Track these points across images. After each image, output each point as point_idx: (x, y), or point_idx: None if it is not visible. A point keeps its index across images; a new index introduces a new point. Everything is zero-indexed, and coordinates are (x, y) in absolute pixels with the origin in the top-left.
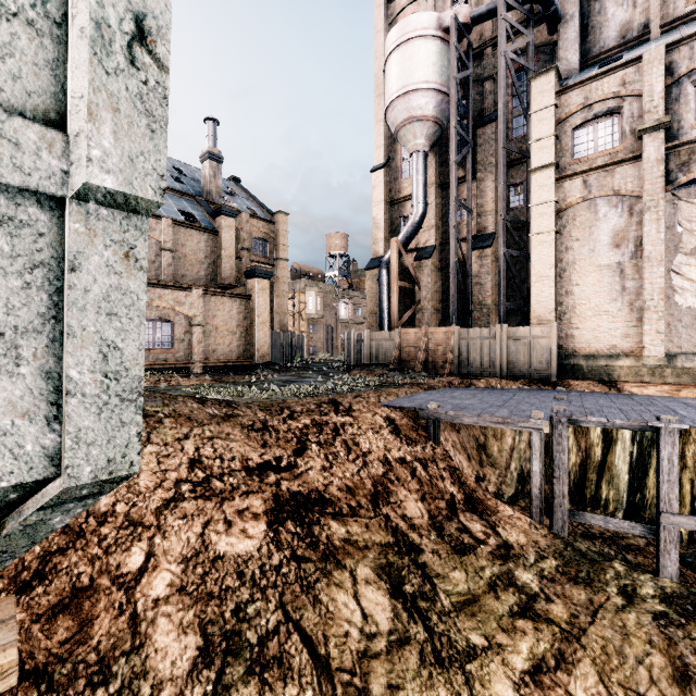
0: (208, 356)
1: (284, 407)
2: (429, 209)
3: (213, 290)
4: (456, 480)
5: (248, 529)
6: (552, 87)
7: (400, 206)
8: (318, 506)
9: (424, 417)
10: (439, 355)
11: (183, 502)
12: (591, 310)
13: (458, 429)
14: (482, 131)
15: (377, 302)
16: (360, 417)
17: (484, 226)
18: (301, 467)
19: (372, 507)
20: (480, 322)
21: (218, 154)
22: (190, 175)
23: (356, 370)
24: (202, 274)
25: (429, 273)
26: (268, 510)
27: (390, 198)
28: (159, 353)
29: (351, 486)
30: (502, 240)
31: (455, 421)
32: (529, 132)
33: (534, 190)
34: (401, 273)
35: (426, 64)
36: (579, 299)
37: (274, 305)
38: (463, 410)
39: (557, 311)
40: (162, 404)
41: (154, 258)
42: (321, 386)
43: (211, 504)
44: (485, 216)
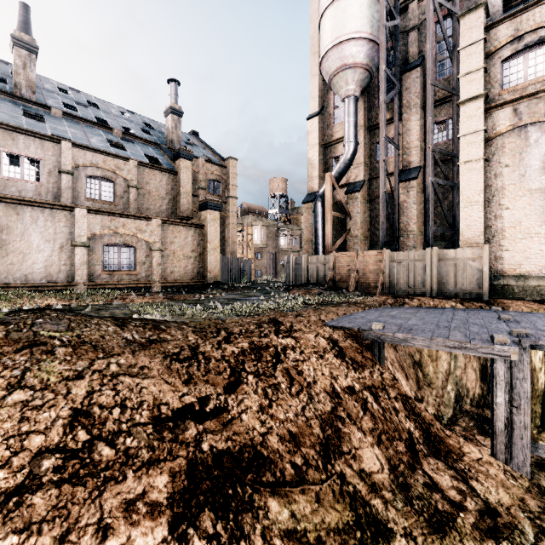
0: (166, 277)
1: (221, 328)
2: (358, 148)
3: (171, 220)
4: (410, 411)
5: (135, 541)
6: (482, 22)
7: (332, 148)
8: (251, 473)
9: (368, 338)
10: (371, 276)
11: (33, 496)
12: (521, 233)
13: (395, 346)
14: (407, 75)
15: (313, 231)
16: (302, 338)
17: (409, 161)
18: (233, 409)
19: (322, 463)
20: (406, 247)
21: (178, 110)
22: (157, 129)
23: (294, 289)
24: (164, 208)
25: (358, 204)
26: (175, 494)
27: (324, 141)
28: (123, 274)
29: (295, 433)
30: (431, 170)
31: (402, 343)
32: (454, 71)
33: (463, 121)
34: (333, 206)
35: (358, 16)
36: (508, 222)
37: (226, 235)
38: (411, 332)
39: (485, 234)
40: (66, 329)
41: (123, 194)
42: (262, 305)
43: (83, 493)
44: (411, 152)
